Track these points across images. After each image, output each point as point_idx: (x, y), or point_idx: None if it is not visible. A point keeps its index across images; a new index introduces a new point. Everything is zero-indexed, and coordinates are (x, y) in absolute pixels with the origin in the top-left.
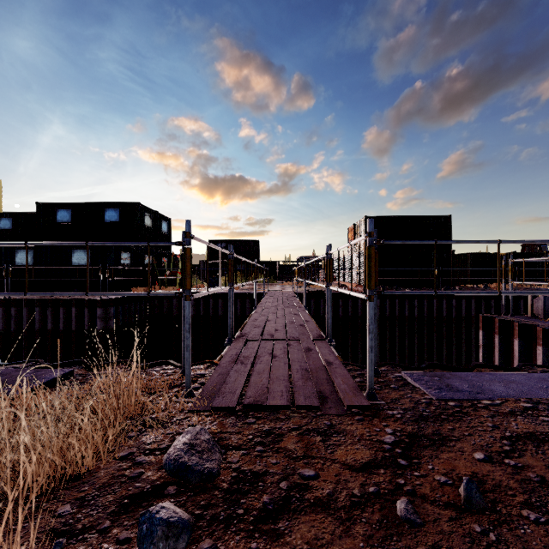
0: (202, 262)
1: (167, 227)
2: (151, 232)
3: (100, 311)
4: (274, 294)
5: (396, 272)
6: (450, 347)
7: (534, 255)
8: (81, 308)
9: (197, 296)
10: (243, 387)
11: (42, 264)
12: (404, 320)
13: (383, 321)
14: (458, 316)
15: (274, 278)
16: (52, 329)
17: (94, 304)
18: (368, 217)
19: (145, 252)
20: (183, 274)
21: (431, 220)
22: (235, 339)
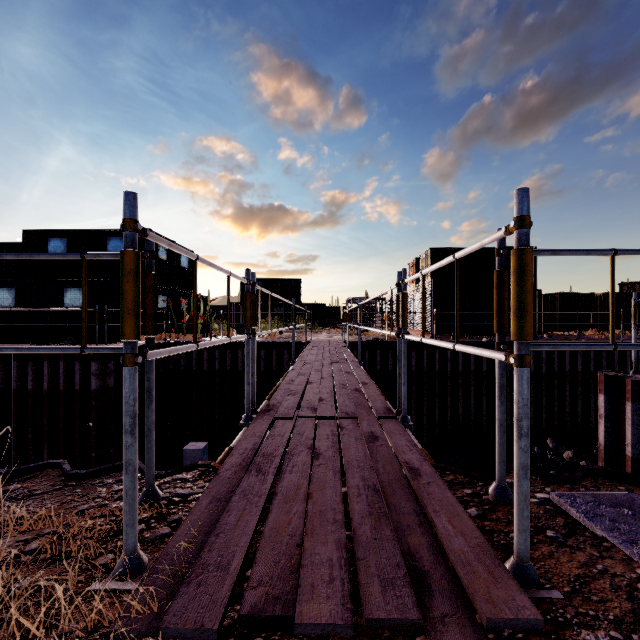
0: (232, 305)
1: (188, 261)
2: (167, 266)
3: (96, 366)
4: (318, 344)
5: (469, 316)
6: (539, 410)
7: (638, 295)
8: (71, 362)
9: (162, 354)
10: (249, 543)
11: (26, 306)
12: (481, 376)
13: (455, 377)
14: (549, 371)
15: (318, 324)
16: (34, 389)
17: (88, 357)
18: (434, 249)
19: (159, 292)
20: (145, 311)
21: None
22: (257, 416)
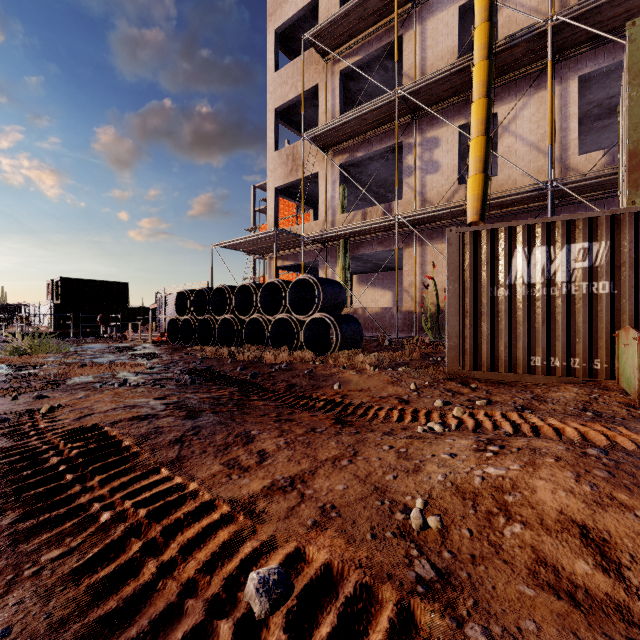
0: None
1: None
2: None
3: None
4: None
5: (86, 319)
6: None
7: None
8: None
9: None
10: None
11: None
12: None
13: None
14: None
15: None
16: None
17: None
18: (63, 278)
19: None
20: None
21: (115, 284)
22: None
